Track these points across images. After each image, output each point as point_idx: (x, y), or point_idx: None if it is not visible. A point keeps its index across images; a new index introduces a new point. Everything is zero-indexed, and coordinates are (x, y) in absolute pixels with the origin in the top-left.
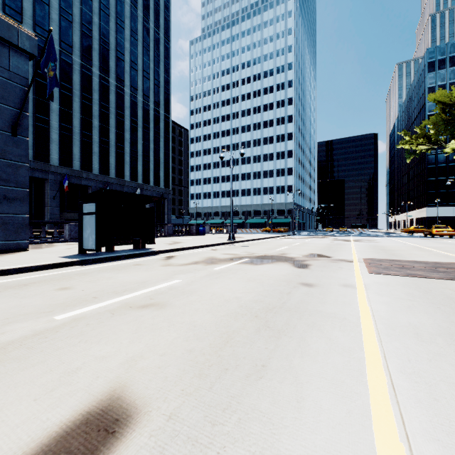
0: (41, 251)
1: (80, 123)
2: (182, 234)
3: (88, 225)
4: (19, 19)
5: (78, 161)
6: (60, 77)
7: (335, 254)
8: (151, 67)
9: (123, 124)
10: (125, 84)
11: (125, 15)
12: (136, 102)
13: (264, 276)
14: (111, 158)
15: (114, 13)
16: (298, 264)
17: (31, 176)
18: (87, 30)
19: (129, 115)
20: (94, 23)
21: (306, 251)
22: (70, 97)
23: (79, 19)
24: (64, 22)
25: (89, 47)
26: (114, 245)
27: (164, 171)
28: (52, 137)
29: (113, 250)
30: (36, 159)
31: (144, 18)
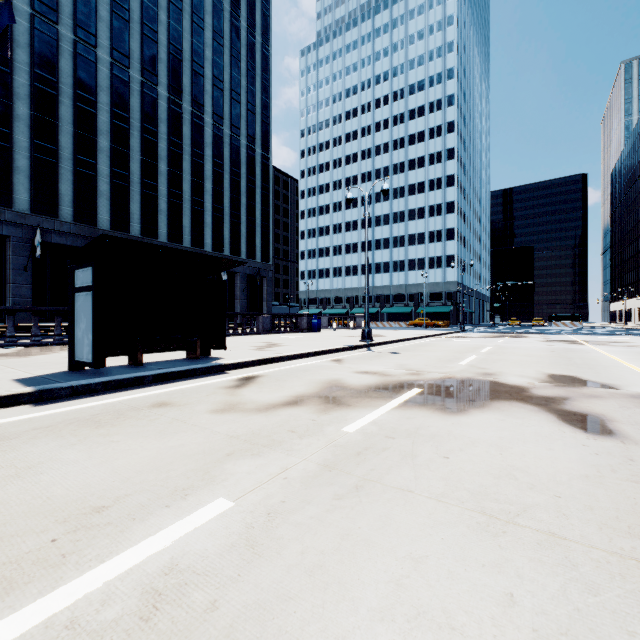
0: (17, 362)
1: (141, 168)
2: (285, 329)
3: (82, 313)
4: (54, 18)
5: (138, 223)
6: (112, 102)
7: (607, 376)
8: (242, 84)
9: (202, 169)
10: (205, 110)
11: (205, 10)
12: (221, 137)
13: (523, 481)
14: (184, 218)
15: (190, 6)
16: (567, 415)
17: (71, 245)
18: (150, 32)
19: (211, 155)
20: (160, 23)
21: (529, 367)
22: (125, 129)
23: (139, 17)
24: (117, 21)
25: (153, 58)
26: (142, 353)
27: (262, 237)
28: (100, 189)
29: (140, 363)
30: (78, 221)
31: (233, 14)
